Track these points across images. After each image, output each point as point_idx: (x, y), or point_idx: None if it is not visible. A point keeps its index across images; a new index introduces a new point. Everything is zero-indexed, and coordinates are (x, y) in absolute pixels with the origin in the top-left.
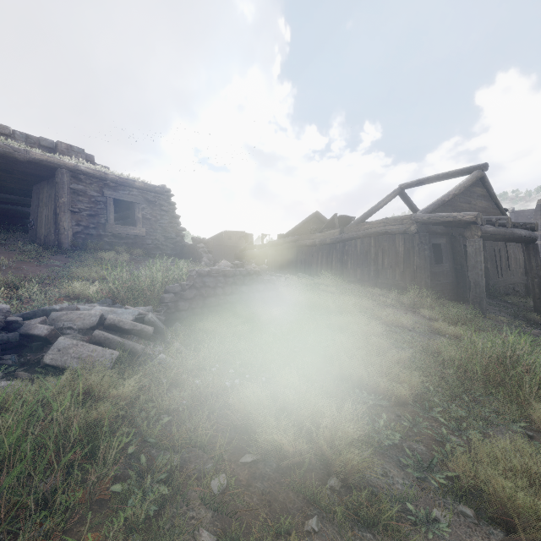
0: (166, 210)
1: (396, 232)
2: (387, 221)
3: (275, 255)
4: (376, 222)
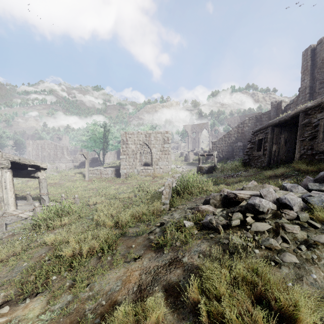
0: None
1: None
2: None
3: None
4: None
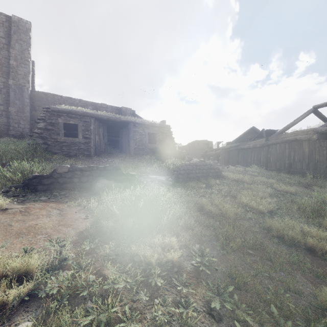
0: (168, 135)
1: (303, 139)
2: (297, 133)
3: (225, 154)
4: (289, 133)
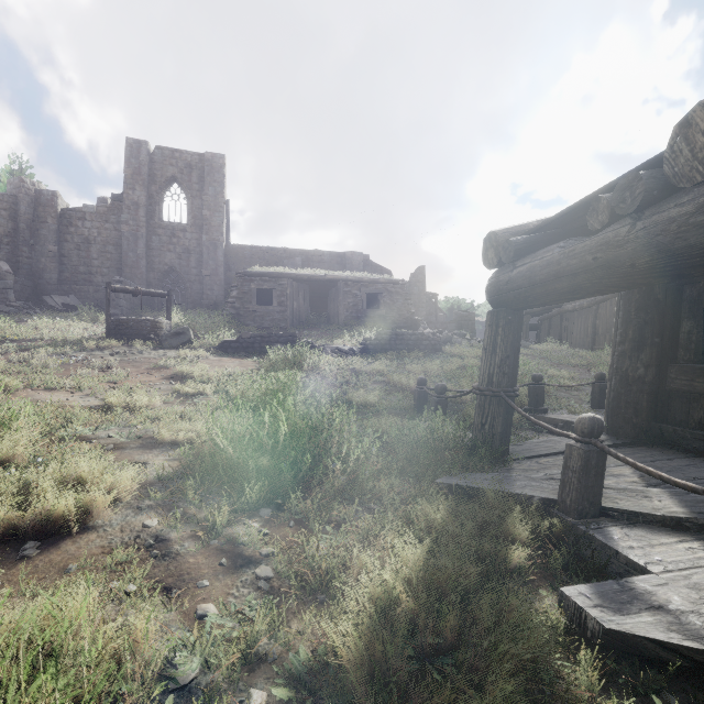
0: (400, 295)
1: None
2: None
3: (545, 324)
4: None
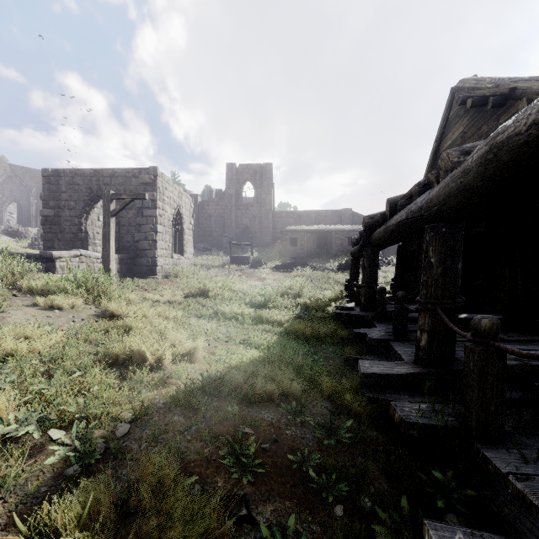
0: None
1: None
2: None
3: None
4: None
